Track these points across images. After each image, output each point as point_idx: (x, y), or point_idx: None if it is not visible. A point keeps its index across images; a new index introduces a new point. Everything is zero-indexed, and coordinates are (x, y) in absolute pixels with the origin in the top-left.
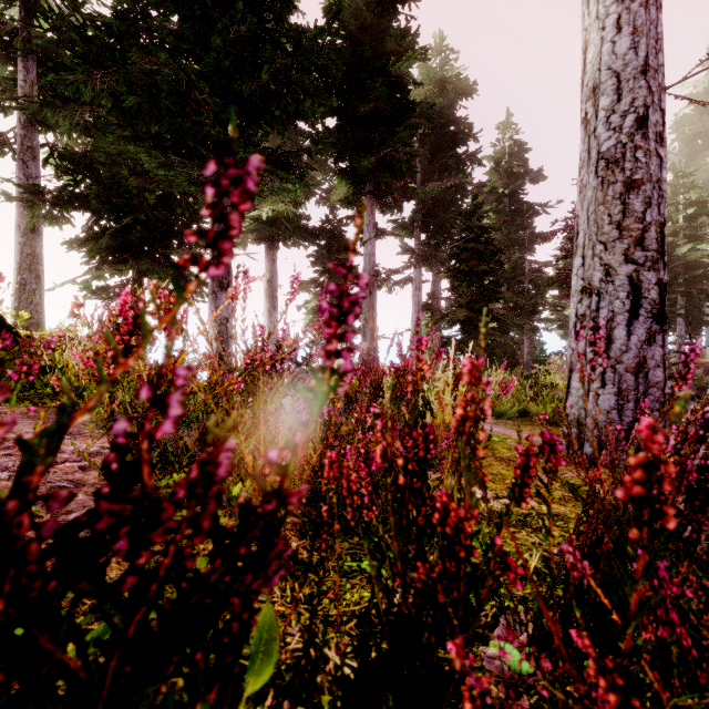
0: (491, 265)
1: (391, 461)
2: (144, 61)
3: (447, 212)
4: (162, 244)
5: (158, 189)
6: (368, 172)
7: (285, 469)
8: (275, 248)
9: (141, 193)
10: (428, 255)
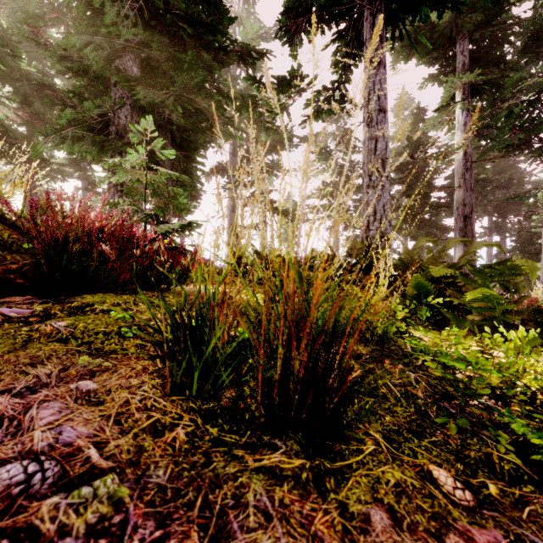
0: (535, 247)
1: None
2: None
3: (510, 204)
4: None
5: None
6: None
7: None
8: None
9: None
10: (497, 229)
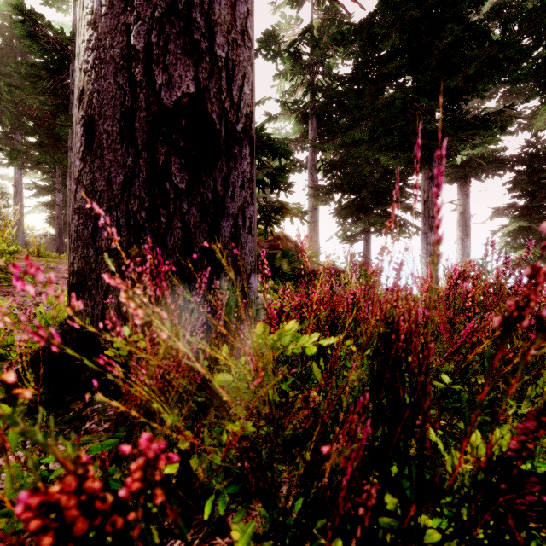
0: None
1: None
2: (372, 90)
3: None
4: (382, 203)
5: (381, 168)
6: None
7: None
8: (467, 184)
9: (371, 174)
10: None
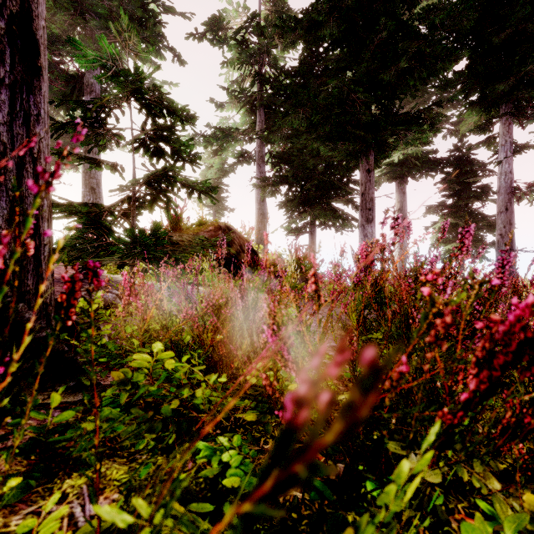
0: None
1: (526, 323)
2: (316, 84)
3: None
4: (326, 196)
5: (324, 162)
6: (503, 95)
7: (481, 313)
8: (404, 183)
9: (315, 167)
10: None
